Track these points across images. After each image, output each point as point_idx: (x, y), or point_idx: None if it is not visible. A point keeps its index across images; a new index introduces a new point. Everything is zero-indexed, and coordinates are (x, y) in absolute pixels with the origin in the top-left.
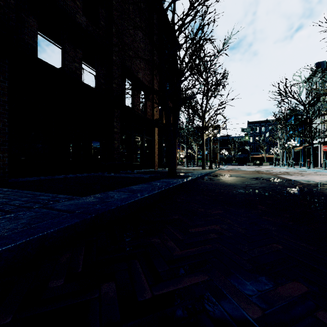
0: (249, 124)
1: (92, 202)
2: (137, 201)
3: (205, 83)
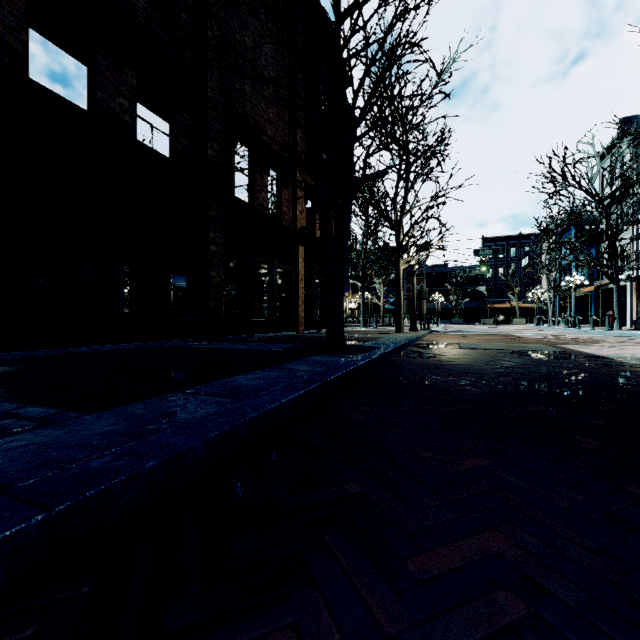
0: (485, 242)
1: (100, 437)
2: (240, 427)
3: (403, 153)
